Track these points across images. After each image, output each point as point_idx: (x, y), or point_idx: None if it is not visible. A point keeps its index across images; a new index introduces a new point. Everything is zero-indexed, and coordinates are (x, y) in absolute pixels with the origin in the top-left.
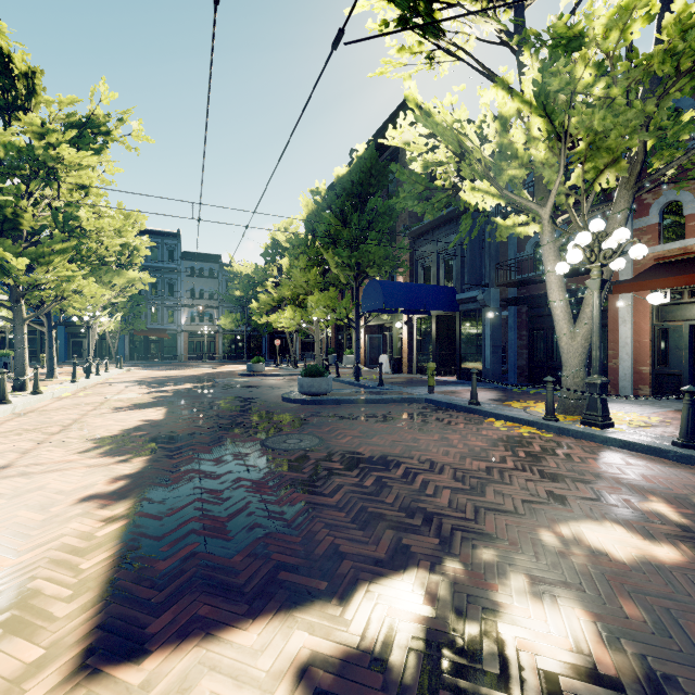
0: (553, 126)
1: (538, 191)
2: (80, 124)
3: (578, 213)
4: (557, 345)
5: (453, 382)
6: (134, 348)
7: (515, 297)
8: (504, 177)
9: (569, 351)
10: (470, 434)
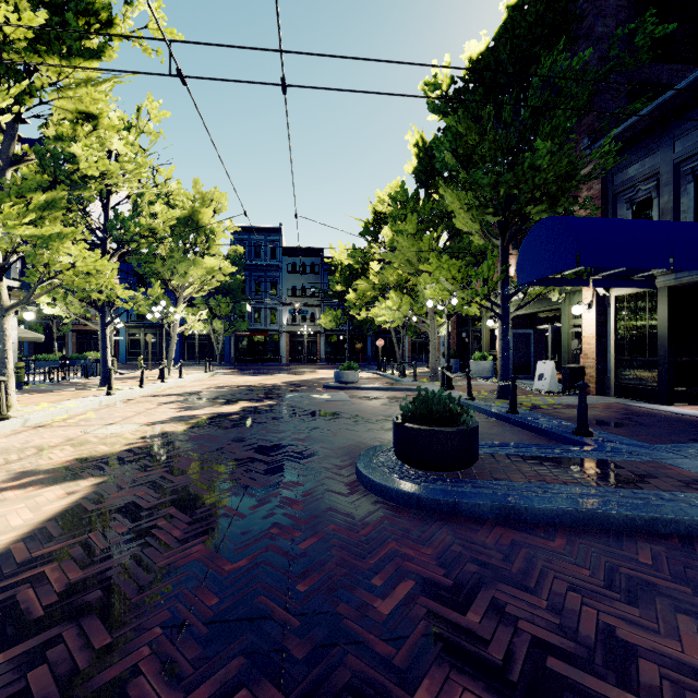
0: None
1: None
2: (62, 3)
3: None
4: None
5: None
6: (238, 349)
7: None
8: None
9: None
10: None
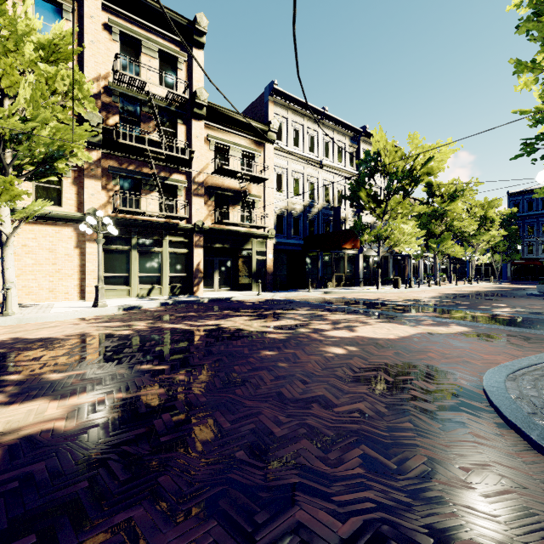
0: None
1: None
2: (453, 193)
3: None
4: None
5: None
6: (513, 272)
7: None
8: None
9: None
10: None
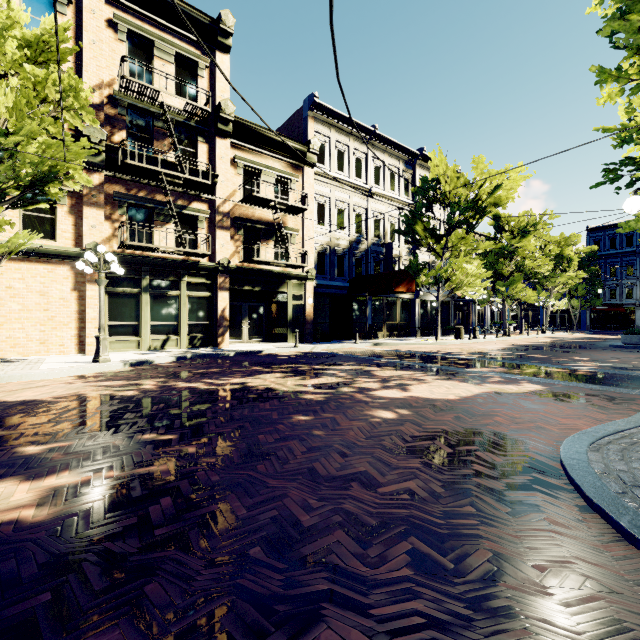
0: None
1: None
2: (524, 227)
3: None
4: None
5: None
6: (593, 319)
7: None
8: None
9: None
10: None
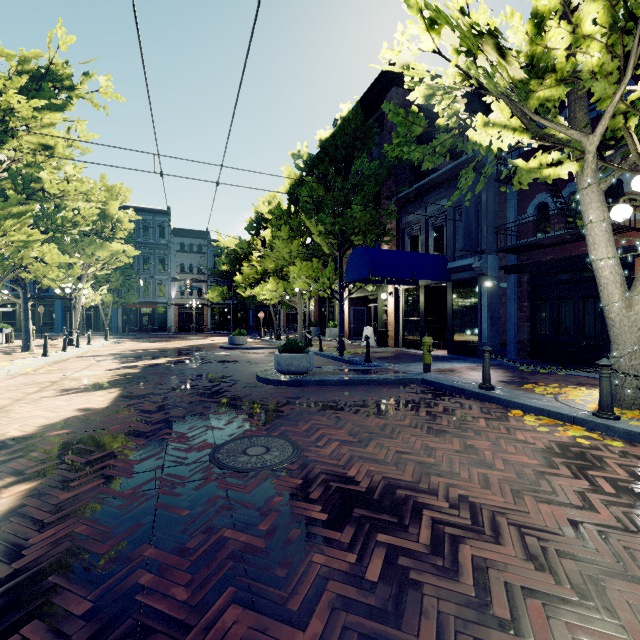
0: (624, 5)
1: (574, 121)
2: (39, 75)
3: (624, 149)
4: (566, 317)
5: (445, 358)
6: (126, 320)
7: (515, 264)
8: (532, 102)
9: (623, 324)
10: (502, 440)
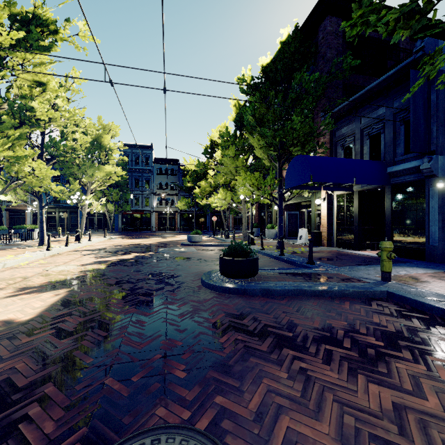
0: None
1: None
2: (28, 20)
3: None
4: None
5: None
6: (124, 222)
7: None
8: None
9: None
10: None
